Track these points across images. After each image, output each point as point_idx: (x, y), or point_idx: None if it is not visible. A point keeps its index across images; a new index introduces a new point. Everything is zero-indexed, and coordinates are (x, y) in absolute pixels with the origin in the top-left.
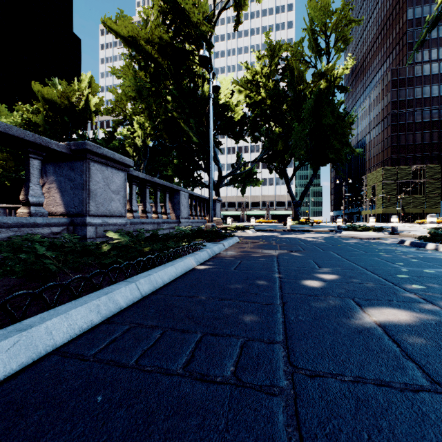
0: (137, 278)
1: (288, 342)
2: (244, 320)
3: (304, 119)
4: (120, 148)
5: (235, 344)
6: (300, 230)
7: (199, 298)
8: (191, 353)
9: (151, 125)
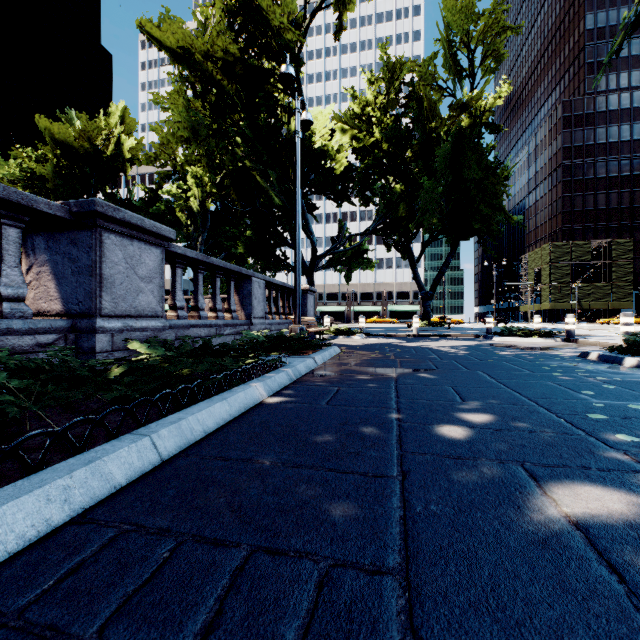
0: (157, 427)
1: (410, 572)
2: (332, 513)
3: (437, 172)
4: (167, 214)
5: (309, 578)
6: (431, 335)
7: (260, 464)
8: (218, 603)
9: (212, 179)
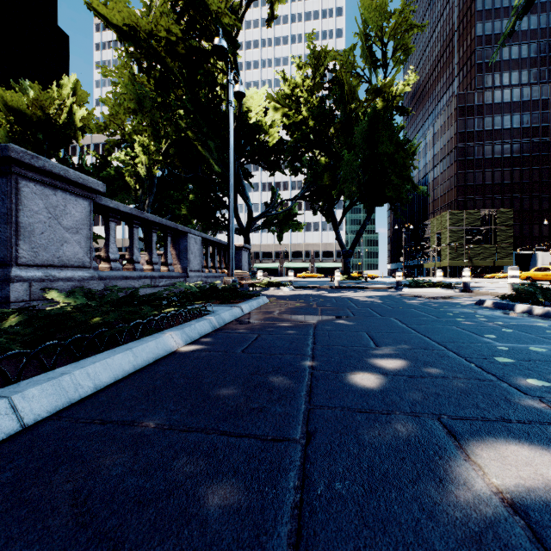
0: (26, 385)
1: None
2: (208, 502)
3: (356, 147)
4: (117, 179)
5: None
6: (350, 287)
7: (142, 428)
8: None
9: (157, 147)
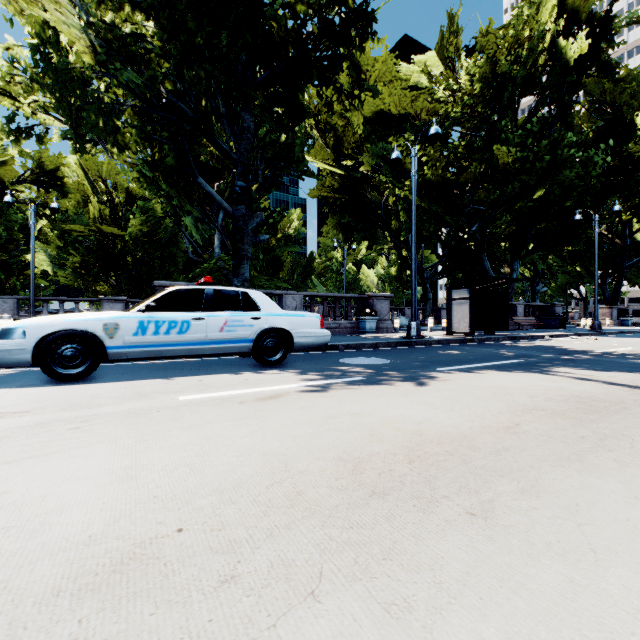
0: None
1: None
2: None
3: None
4: None
5: None
6: None
7: None
8: None
9: None
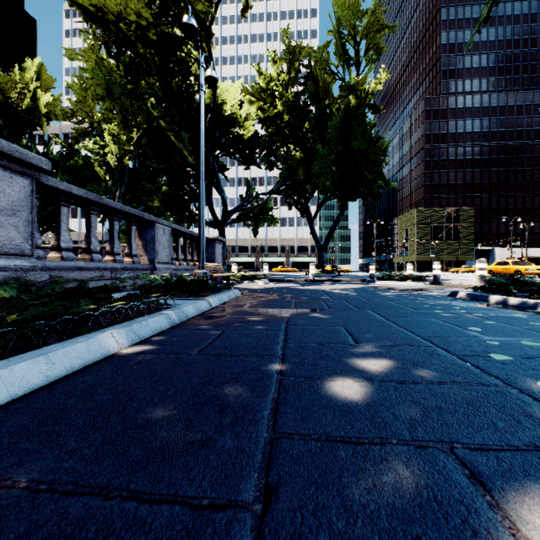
0: None
1: None
2: None
3: (330, 142)
4: (85, 168)
5: None
6: (325, 280)
7: (2, 491)
8: None
9: (127, 136)
